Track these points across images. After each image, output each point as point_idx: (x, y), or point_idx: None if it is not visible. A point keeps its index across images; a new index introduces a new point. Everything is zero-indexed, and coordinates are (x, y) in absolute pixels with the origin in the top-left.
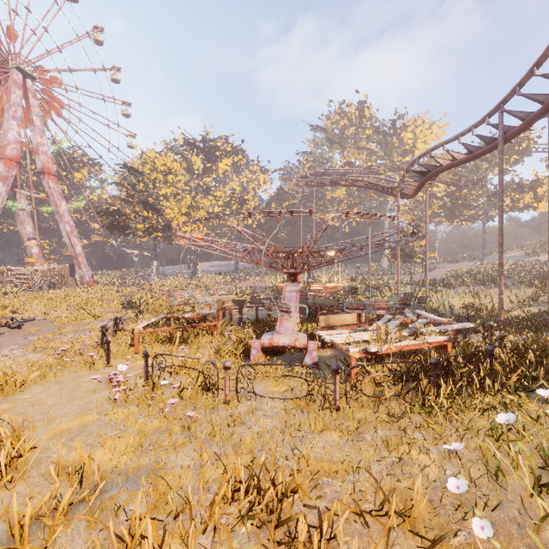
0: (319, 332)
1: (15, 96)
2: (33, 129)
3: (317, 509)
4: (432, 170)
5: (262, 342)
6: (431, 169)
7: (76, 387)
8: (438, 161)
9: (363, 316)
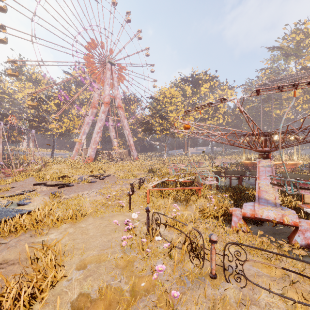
0: (309, 209)
1: (108, 75)
2: (114, 88)
3: None
4: None
5: (244, 212)
6: None
7: (108, 224)
8: None
9: None
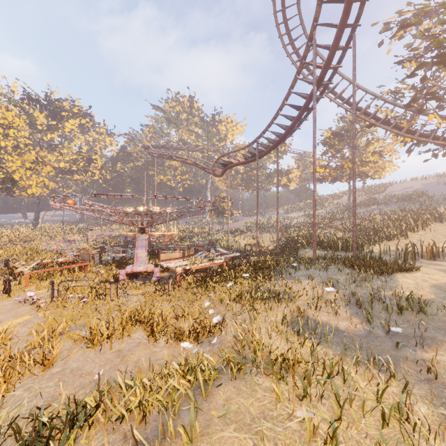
0: (160, 263)
1: None
2: None
3: (161, 312)
4: (229, 164)
5: (127, 271)
6: (228, 164)
7: None
8: (231, 160)
9: (186, 253)
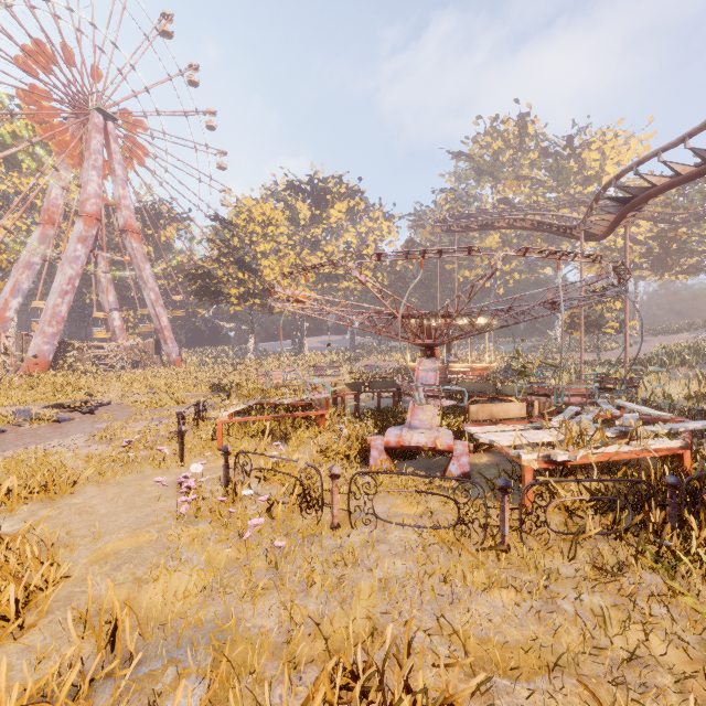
0: (470, 428)
1: (95, 142)
2: (114, 180)
3: None
4: (638, 194)
5: (387, 440)
6: (636, 193)
7: (138, 491)
8: (649, 180)
9: (535, 407)
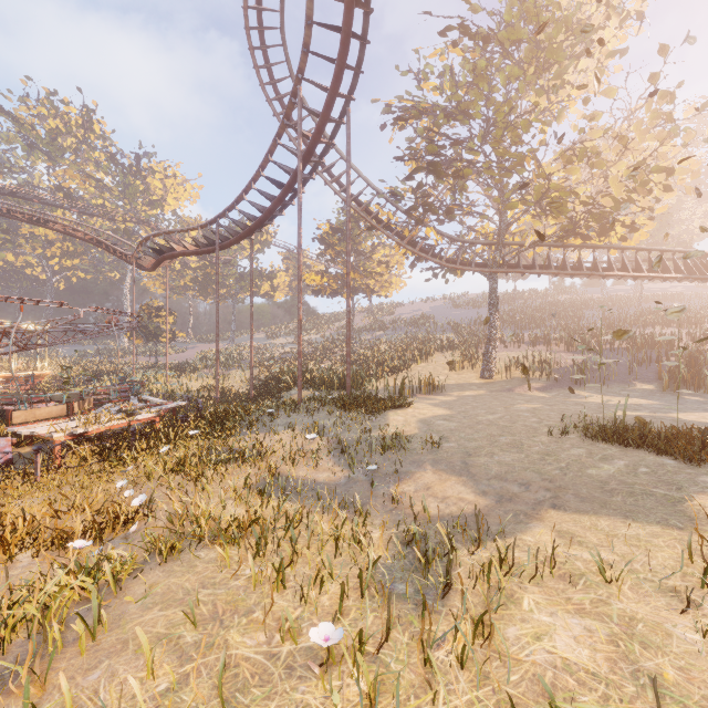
0: (14, 428)
1: None
2: None
3: (22, 508)
4: (168, 252)
5: None
6: (166, 250)
7: None
8: (173, 246)
9: (76, 407)
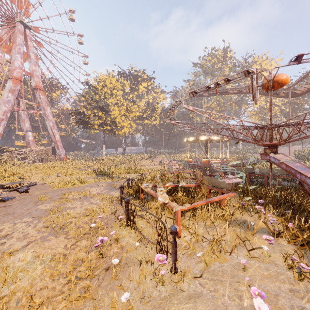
0: None
1: (19, 39)
2: (30, 61)
3: None
4: None
5: None
6: None
7: None
8: None
9: None
